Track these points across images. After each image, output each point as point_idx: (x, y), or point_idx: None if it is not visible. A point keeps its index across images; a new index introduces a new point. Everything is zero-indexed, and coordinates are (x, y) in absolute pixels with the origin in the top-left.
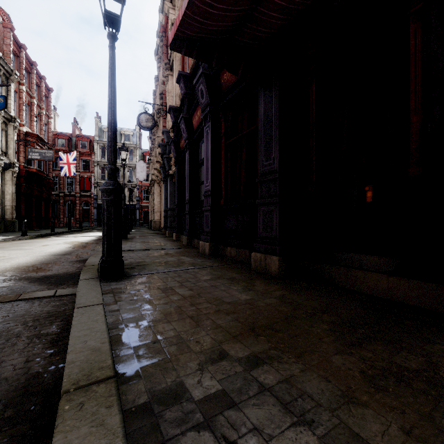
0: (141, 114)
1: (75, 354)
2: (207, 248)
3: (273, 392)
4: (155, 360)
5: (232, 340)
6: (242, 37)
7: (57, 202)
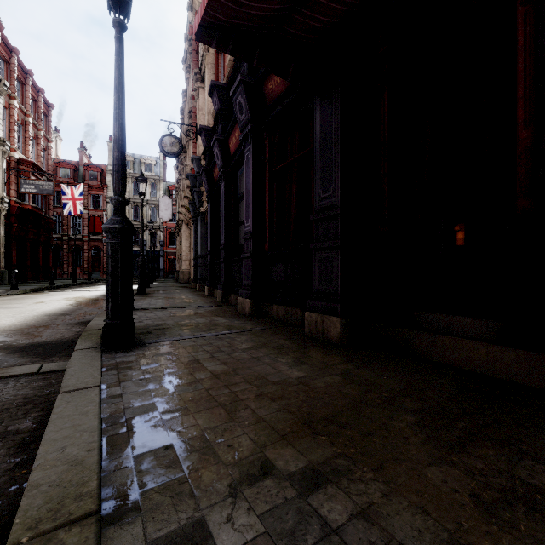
0: (164, 137)
1: (43, 472)
2: (247, 305)
3: (344, 536)
4: (164, 479)
5: (280, 442)
6: (293, 28)
7: (60, 247)
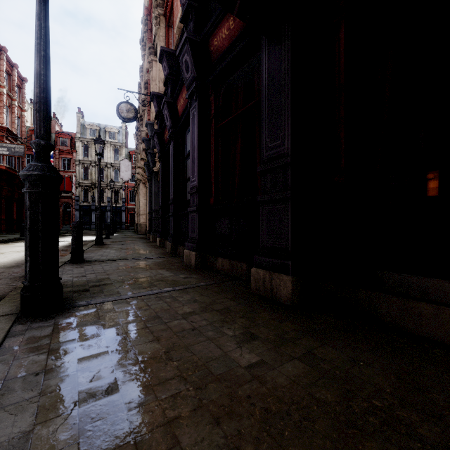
0: (121, 103)
1: None
2: (193, 258)
3: None
4: None
5: None
6: None
7: None
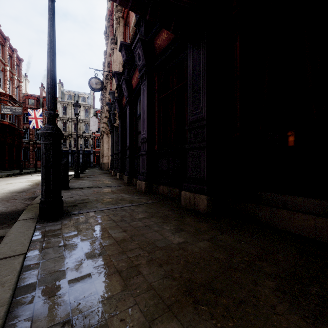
0: (91, 78)
1: None
2: (143, 186)
3: None
4: None
5: (166, 314)
6: None
7: (28, 148)
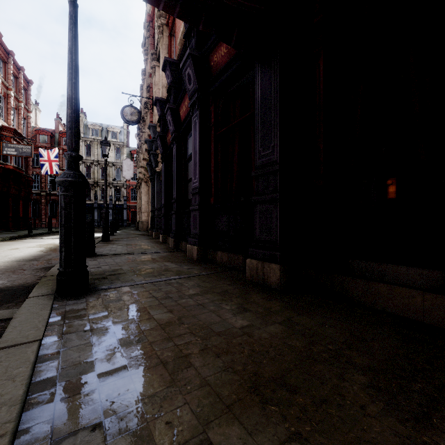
0: (125, 107)
1: None
2: (195, 252)
3: None
4: None
5: (225, 416)
6: None
7: (39, 201)
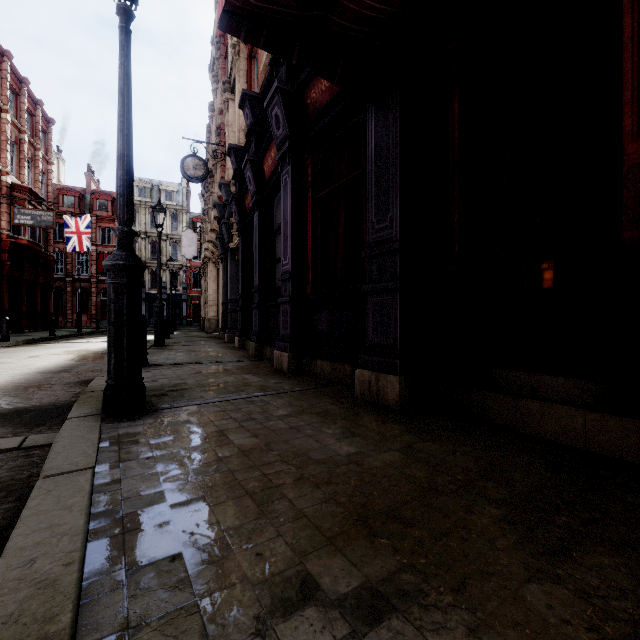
0: (186, 158)
1: None
2: (286, 360)
3: None
4: (166, 608)
5: (326, 548)
6: (341, 18)
7: (63, 290)
